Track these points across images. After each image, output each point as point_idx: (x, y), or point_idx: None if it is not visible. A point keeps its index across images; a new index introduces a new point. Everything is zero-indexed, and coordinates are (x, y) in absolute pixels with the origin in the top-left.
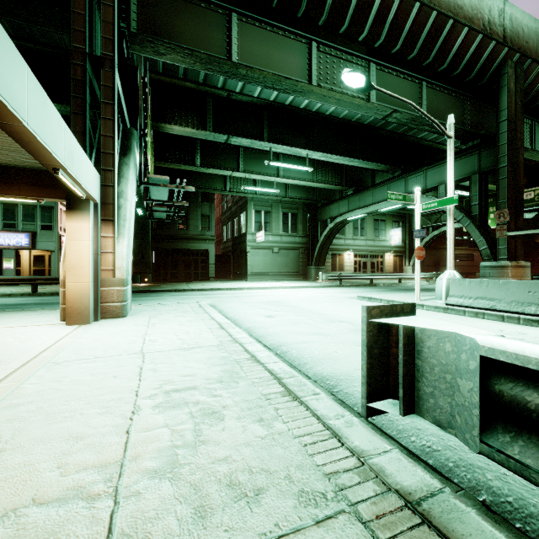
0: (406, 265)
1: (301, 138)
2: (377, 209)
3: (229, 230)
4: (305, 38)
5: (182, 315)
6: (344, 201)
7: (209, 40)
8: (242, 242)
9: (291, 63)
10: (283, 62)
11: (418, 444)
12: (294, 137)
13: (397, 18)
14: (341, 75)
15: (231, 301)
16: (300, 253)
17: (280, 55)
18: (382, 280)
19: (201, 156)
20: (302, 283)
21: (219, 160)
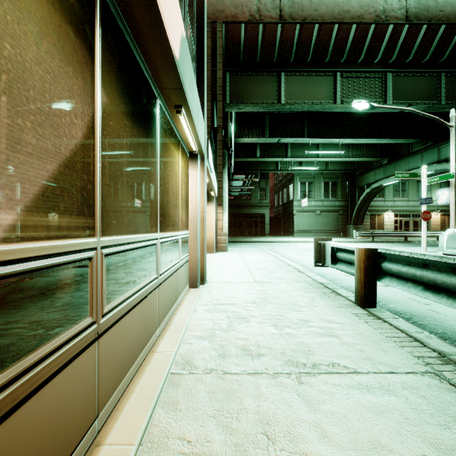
0: None
1: (334, 130)
2: None
3: (280, 197)
4: (331, 72)
5: (254, 252)
6: (379, 169)
7: (267, 94)
8: (290, 207)
9: (321, 92)
10: (315, 93)
11: (341, 285)
12: (328, 130)
13: (407, 40)
14: (351, 105)
15: (280, 248)
16: (339, 214)
17: (313, 88)
18: None
19: (260, 150)
20: (339, 239)
21: (272, 151)
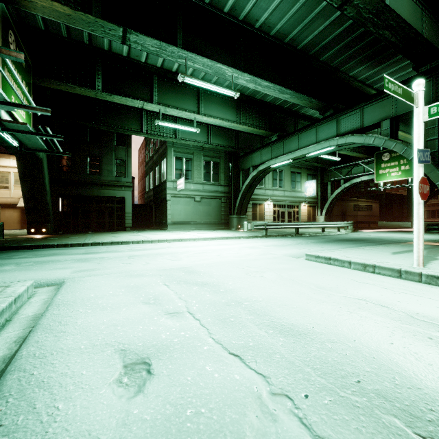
0: (318, 215)
1: (225, 54)
2: (305, 153)
3: (151, 179)
4: None
5: None
6: (266, 149)
7: None
8: (162, 191)
9: None
10: None
11: None
12: (216, 52)
13: None
14: None
15: (109, 269)
16: (222, 202)
17: None
18: (302, 229)
19: (103, 79)
20: (225, 233)
21: (127, 87)
